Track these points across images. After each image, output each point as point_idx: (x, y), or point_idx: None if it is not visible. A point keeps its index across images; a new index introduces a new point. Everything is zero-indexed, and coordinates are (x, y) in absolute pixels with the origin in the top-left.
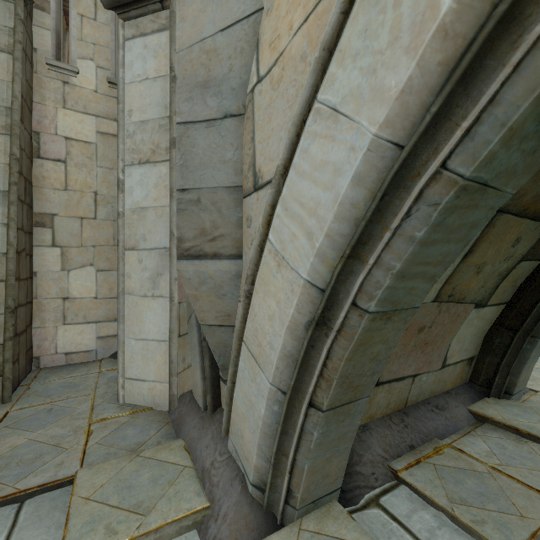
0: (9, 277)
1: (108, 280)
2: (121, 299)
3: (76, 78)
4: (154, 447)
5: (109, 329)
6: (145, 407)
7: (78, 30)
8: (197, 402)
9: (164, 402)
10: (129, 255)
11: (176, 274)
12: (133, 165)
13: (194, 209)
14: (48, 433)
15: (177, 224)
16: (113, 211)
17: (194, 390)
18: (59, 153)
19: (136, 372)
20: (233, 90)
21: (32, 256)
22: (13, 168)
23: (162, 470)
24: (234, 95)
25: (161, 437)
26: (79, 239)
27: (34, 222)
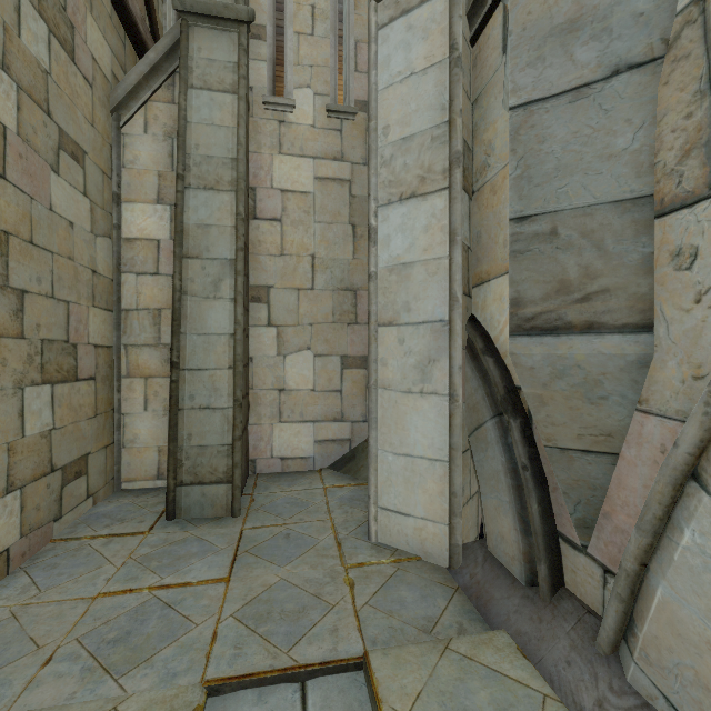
0: (237, 363)
1: (326, 368)
2: (374, 395)
3: (292, 114)
4: (467, 637)
5: (327, 431)
6: (410, 554)
7: (295, 53)
8: (504, 566)
9: (439, 552)
10: (384, 332)
11: (461, 360)
12: (391, 204)
13: (544, 249)
14: (299, 572)
15: (510, 277)
16: (332, 278)
17: (492, 543)
18: (275, 210)
19: (394, 501)
20: (638, 17)
21: (248, 338)
22: (240, 230)
23: (504, 691)
24: (640, 26)
25: (459, 615)
26: (295, 315)
27: (250, 297)
